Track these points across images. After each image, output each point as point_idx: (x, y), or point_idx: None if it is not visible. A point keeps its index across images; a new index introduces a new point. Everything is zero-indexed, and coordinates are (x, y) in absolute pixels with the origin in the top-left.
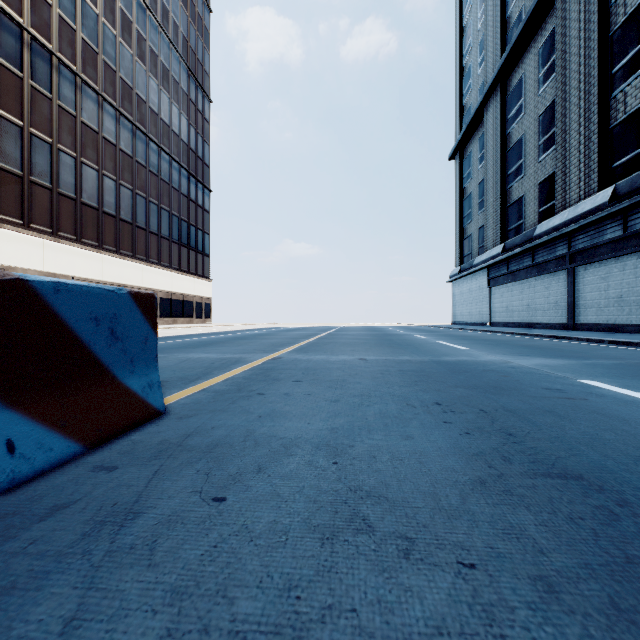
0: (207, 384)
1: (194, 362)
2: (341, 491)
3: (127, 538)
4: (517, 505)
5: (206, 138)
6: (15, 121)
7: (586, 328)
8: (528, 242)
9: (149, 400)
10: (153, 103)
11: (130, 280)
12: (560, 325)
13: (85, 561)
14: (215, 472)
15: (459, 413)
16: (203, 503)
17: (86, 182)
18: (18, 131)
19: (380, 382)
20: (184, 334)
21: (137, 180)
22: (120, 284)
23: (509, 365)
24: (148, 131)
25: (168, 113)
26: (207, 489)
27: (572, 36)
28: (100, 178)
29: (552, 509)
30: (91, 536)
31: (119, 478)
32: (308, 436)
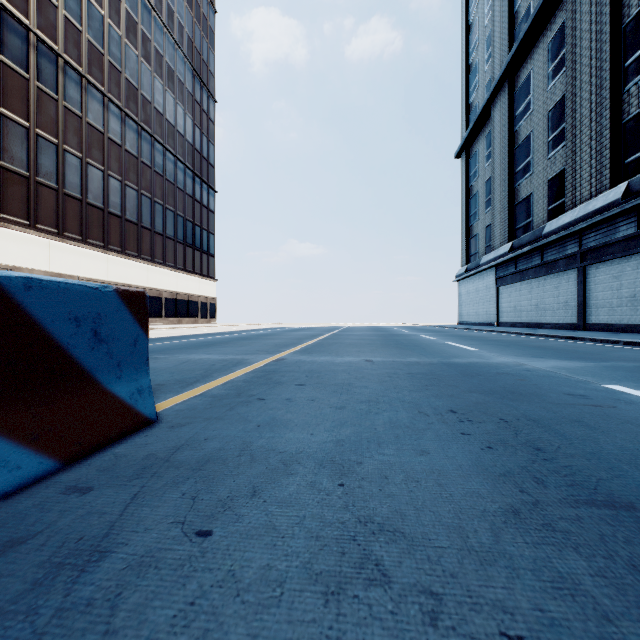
0: (205, 388)
1: (194, 364)
2: (348, 523)
3: (86, 589)
4: (563, 545)
5: (211, 138)
6: (21, 122)
7: (597, 328)
8: (537, 240)
9: (138, 407)
10: (158, 104)
11: (135, 280)
12: (570, 325)
13: (27, 625)
14: (203, 496)
15: (477, 423)
16: (184, 538)
17: (92, 183)
18: (24, 132)
19: (388, 386)
20: (188, 334)
21: (142, 180)
22: (125, 284)
23: (524, 368)
24: (153, 131)
25: (173, 113)
26: (191, 519)
27: (583, 29)
28: (105, 178)
29: (607, 552)
30: (42, 586)
31: (92, 503)
32: (311, 450)
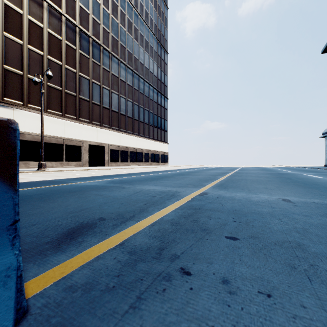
0: (132, 231)
1: (142, 194)
2: None
3: None
4: None
5: (165, 72)
6: (87, 77)
7: None
8: None
9: None
10: (141, 59)
11: (131, 144)
12: None
13: None
14: None
15: None
16: None
17: (113, 101)
18: (88, 82)
19: None
20: (151, 171)
21: (134, 97)
22: (127, 146)
23: None
24: (139, 73)
25: (148, 63)
26: None
27: None
28: (119, 98)
29: None
30: None
31: None
32: None
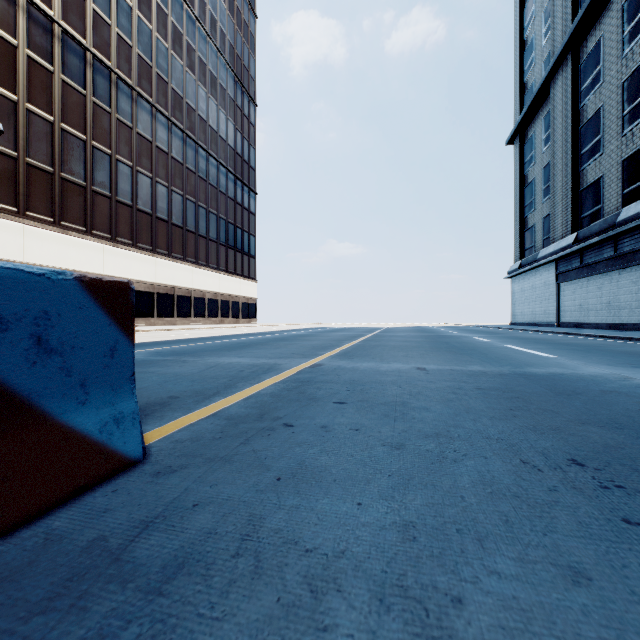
0: (223, 404)
1: (221, 369)
2: None
3: None
4: None
5: (252, 142)
6: (79, 136)
7: None
8: (609, 229)
9: (112, 444)
10: (202, 111)
11: (181, 282)
12: None
13: None
14: None
15: (637, 493)
16: None
17: (141, 189)
18: (82, 145)
19: (457, 409)
20: (226, 334)
21: (187, 186)
22: (172, 286)
23: (634, 383)
24: (197, 138)
25: (216, 119)
26: None
27: None
28: (154, 185)
29: None
30: None
31: None
32: (359, 549)
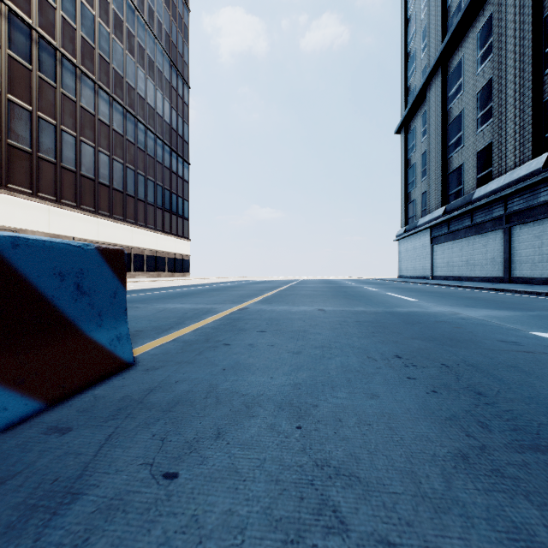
0: (178, 334)
1: (169, 312)
2: (306, 467)
3: (55, 534)
4: (513, 493)
5: (185, 119)
6: (25, 106)
7: (521, 281)
8: (467, 205)
9: (117, 352)
10: (141, 90)
11: (121, 240)
12: (497, 278)
13: None
14: (171, 437)
15: (421, 367)
16: (152, 481)
17: (84, 157)
18: (28, 115)
19: (339, 333)
20: (165, 286)
21: (127, 155)
22: (113, 243)
23: (459, 316)
24: (136, 113)
25: (153, 98)
26: (159, 460)
27: (508, 20)
28: (96, 154)
29: None
30: (15, 529)
31: (69, 443)
32: (270, 393)
